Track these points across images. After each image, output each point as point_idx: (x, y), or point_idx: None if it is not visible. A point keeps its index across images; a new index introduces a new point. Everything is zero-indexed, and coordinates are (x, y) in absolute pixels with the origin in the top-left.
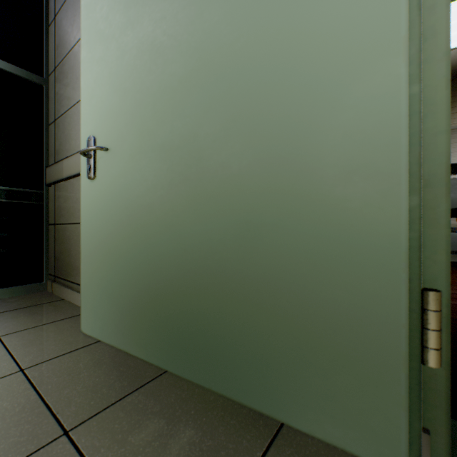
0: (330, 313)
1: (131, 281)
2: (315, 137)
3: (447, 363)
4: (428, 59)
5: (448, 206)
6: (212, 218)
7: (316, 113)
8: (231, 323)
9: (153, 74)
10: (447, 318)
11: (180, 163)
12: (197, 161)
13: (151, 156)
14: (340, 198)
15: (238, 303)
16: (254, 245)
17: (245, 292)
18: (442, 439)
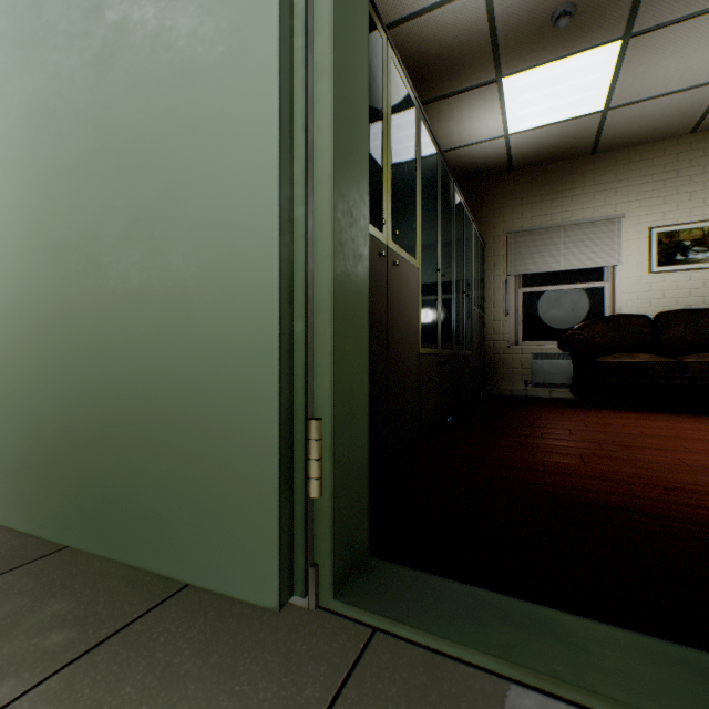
0: (221, 449)
1: (19, 429)
2: (208, 253)
3: (331, 492)
4: (319, 180)
5: (332, 333)
6: (112, 342)
7: (210, 227)
8: (132, 472)
9: (47, 147)
10: (331, 447)
11: (77, 270)
12: (96, 270)
13: (44, 258)
14: (229, 323)
15: (139, 446)
16: (154, 376)
17: (146, 433)
18: (328, 571)
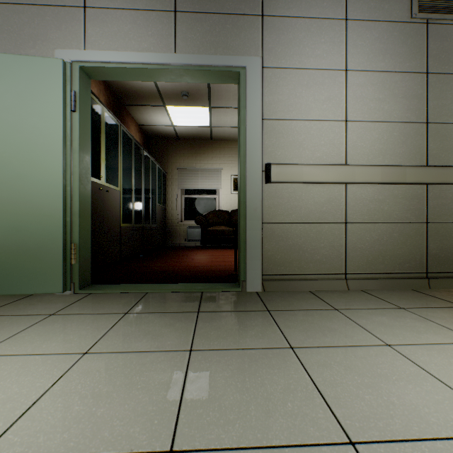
0: (42, 253)
1: None
2: (37, 197)
3: (79, 262)
4: (75, 180)
5: (79, 221)
6: None
7: (37, 190)
8: (2, 264)
9: None
10: (79, 251)
11: None
12: None
13: None
14: (45, 218)
15: (5, 256)
16: (13, 233)
17: (9, 251)
18: (78, 283)
